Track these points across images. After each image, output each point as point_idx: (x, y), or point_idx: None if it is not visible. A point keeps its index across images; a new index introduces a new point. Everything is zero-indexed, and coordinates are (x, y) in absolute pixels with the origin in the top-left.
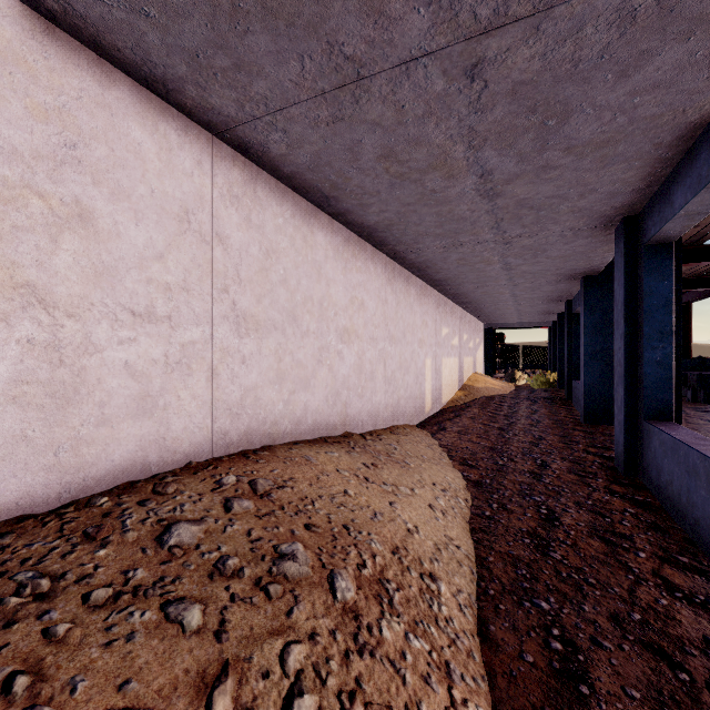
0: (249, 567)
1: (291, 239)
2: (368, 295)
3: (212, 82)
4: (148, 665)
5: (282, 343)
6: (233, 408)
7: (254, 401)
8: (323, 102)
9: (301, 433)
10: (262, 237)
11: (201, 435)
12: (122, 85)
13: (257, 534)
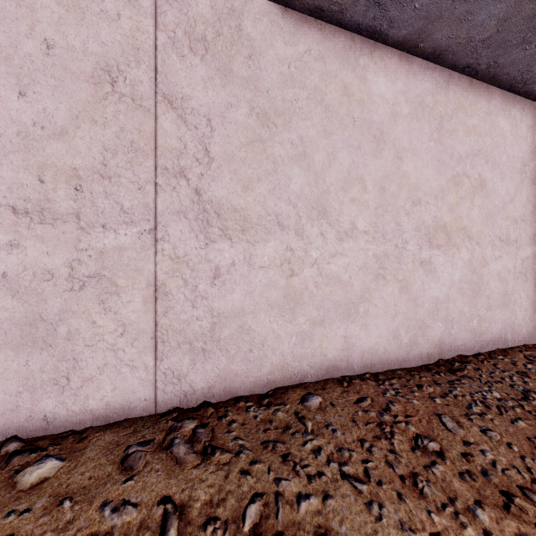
0: None
1: None
2: None
3: None
4: None
5: None
6: None
7: None
8: None
9: None
10: None
11: (530, 325)
12: (495, 96)
13: None
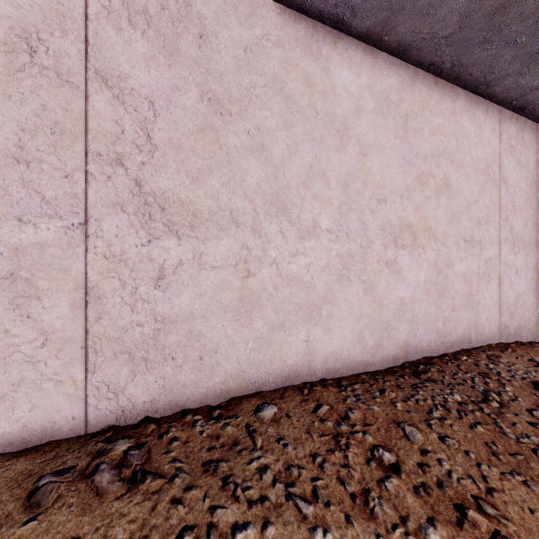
0: None
1: None
2: None
3: (534, 67)
4: None
5: None
6: (510, 308)
7: (522, 304)
8: None
9: None
10: (527, 173)
11: (494, 325)
12: (460, 96)
13: None
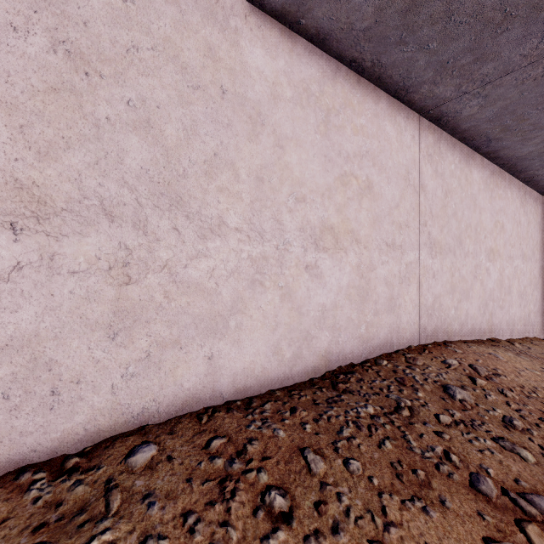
0: (533, 428)
1: (458, 179)
2: (506, 218)
3: (446, 77)
4: (521, 473)
5: (453, 262)
6: (428, 310)
7: (438, 306)
8: (542, 62)
9: (463, 334)
10: (442, 182)
11: (414, 327)
12: (382, 99)
13: (515, 405)
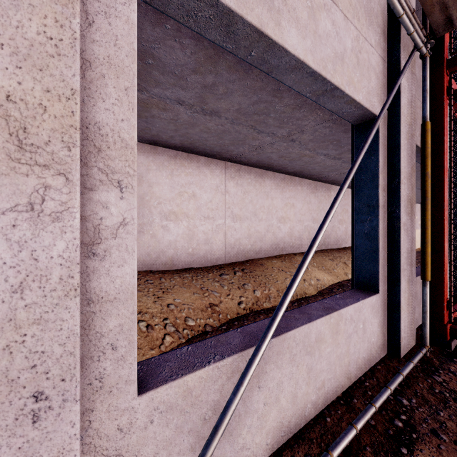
0: None
1: None
2: None
3: None
4: None
5: None
6: None
7: None
8: None
9: None
10: None
11: None
12: (349, 190)
13: None
